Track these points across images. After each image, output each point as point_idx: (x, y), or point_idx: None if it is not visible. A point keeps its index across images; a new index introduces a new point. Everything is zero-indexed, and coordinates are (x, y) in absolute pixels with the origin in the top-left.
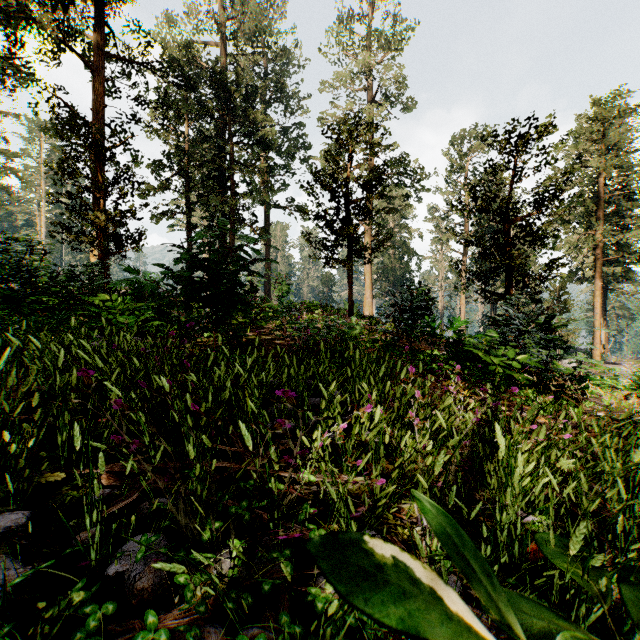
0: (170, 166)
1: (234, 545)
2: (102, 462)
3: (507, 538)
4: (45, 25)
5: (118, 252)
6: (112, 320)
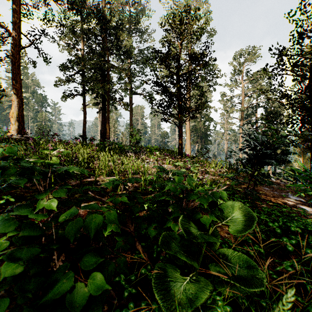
0: (72, 67)
1: None
2: None
3: None
4: None
5: None
6: None
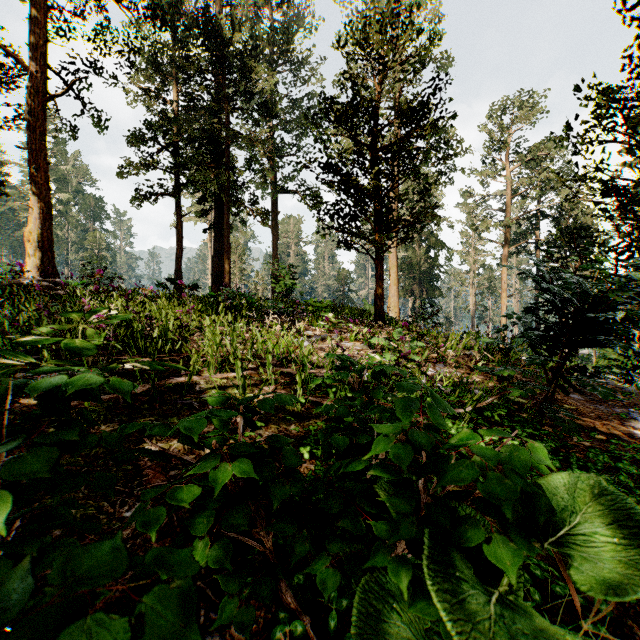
0: (153, 138)
1: None
2: None
3: None
4: None
5: None
6: None
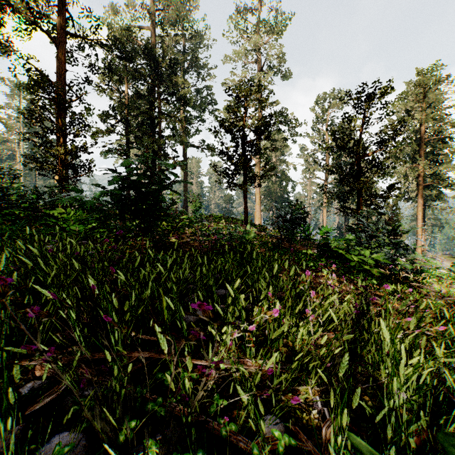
0: (114, 116)
1: (149, 446)
2: (18, 370)
3: (395, 423)
4: (20, 10)
5: (74, 177)
6: (66, 228)
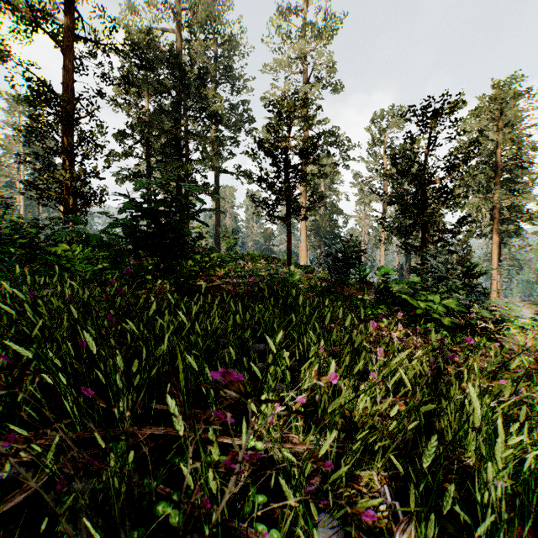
0: (133, 135)
1: None
2: None
3: (491, 523)
4: (19, 7)
5: (82, 208)
6: (70, 268)
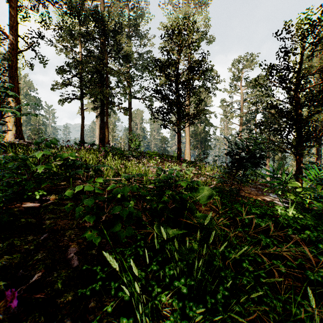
0: (70, 71)
1: None
2: None
3: None
4: None
5: None
6: None
